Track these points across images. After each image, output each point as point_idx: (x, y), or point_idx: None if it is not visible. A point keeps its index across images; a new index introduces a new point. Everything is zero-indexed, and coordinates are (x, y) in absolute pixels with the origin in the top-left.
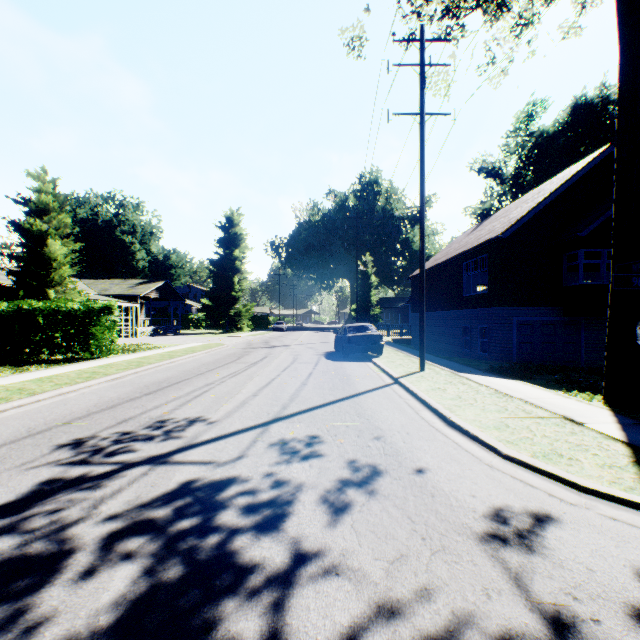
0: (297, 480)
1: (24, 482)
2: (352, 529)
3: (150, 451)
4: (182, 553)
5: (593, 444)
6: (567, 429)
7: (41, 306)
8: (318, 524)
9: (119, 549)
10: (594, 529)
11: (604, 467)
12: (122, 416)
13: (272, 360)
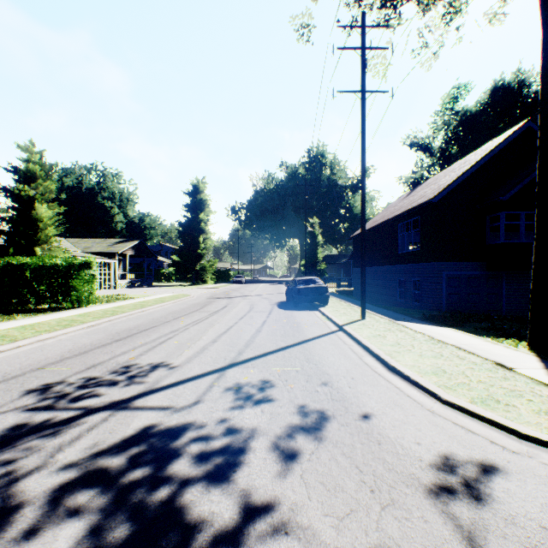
0: (249, 426)
1: None
2: (301, 480)
3: (113, 396)
4: (131, 508)
5: (526, 390)
6: (500, 374)
7: (28, 262)
8: (268, 474)
9: (68, 503)
10: (540, 480)
11: (540, 413)
12: (92, 361)
13: (231, 309)
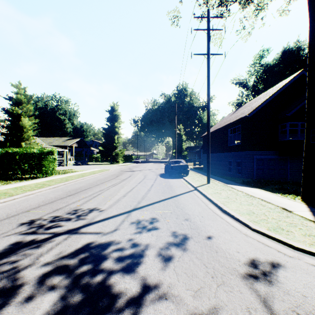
0: (145, 243)
1: (1, 244)
2: (174, 271)
3: (69, 226)
4: (82, 286)
5: (299, 223)
6: (284, 214)
7: (18, 151)
8: (156, 268)
9: (48, 283)
10: (304, 271)
11: (306, 236)
12: (56, 207)
13: (133, 178)
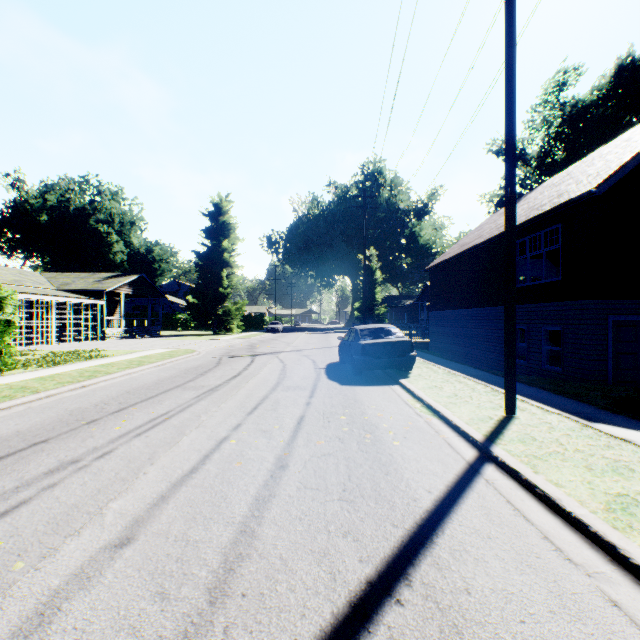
0: None
1: None
2: None
3: None
4: None
5: None
6: None
7: None
8: None
9: None
10: None
11: None
12: None
13: (244, 381)
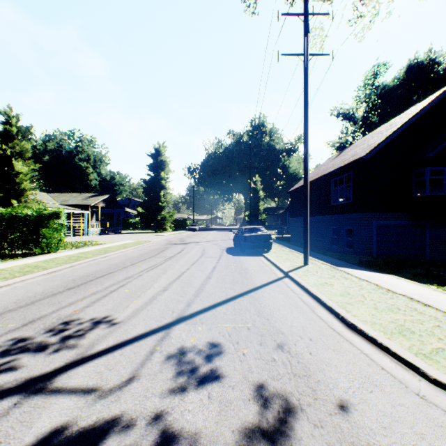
0: (191, 429)
1: None
2: None
3: (33, 369)
4: None
5: None
6: None
7: (3, 212)
8: None
9: None
10: None
11: None
12: (32, 315)
13: (185, 255)
